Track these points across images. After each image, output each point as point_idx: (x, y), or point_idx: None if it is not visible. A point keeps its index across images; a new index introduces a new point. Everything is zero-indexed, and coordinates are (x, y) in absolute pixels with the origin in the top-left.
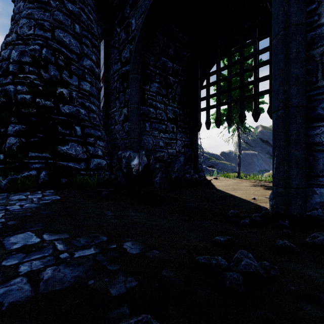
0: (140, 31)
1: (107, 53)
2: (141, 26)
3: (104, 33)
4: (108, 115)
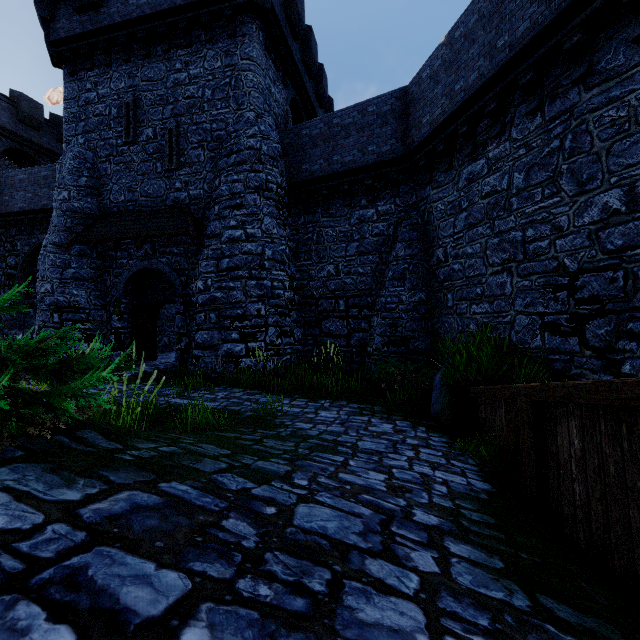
0: (25, 259)
1: None
2: (25, 256)
3: None
4: None
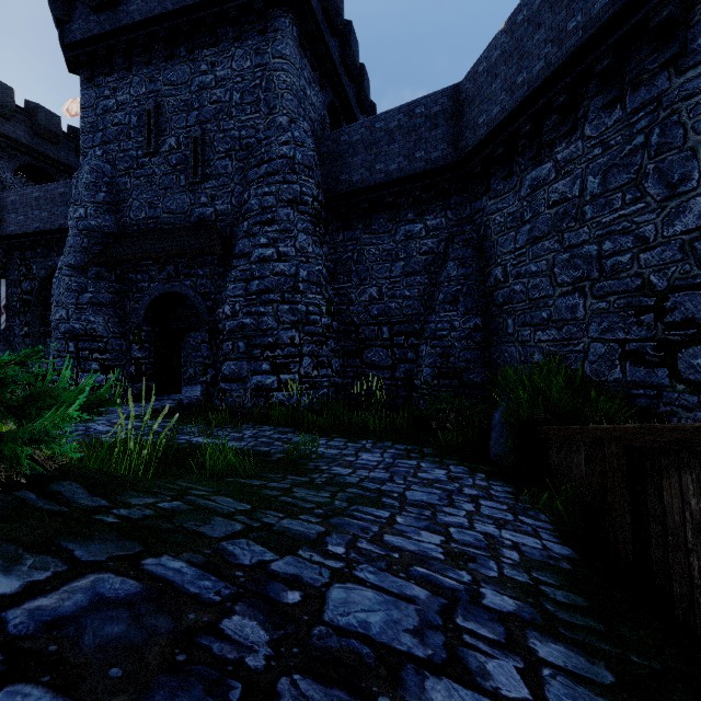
0: (41, 283)
1: (5, 273)
2: (41, 281)
3: (1, 256)
4: (6, 326)
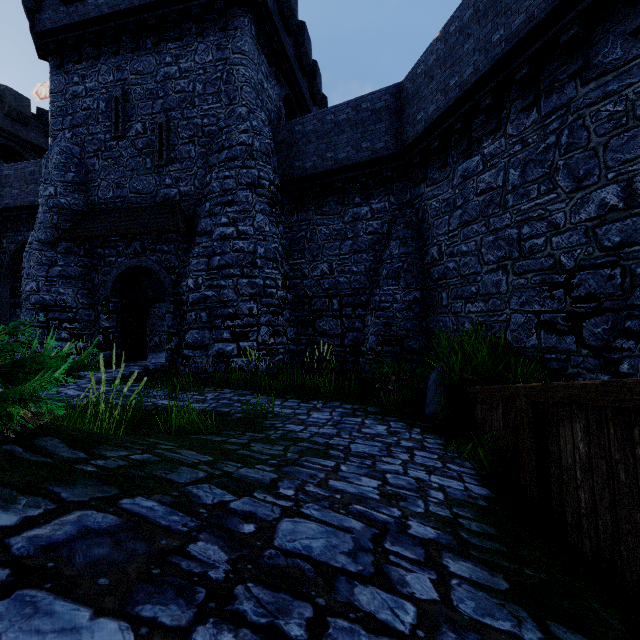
0: (11, 257)
1: None
2: (11, 254)
3: None
4: None
